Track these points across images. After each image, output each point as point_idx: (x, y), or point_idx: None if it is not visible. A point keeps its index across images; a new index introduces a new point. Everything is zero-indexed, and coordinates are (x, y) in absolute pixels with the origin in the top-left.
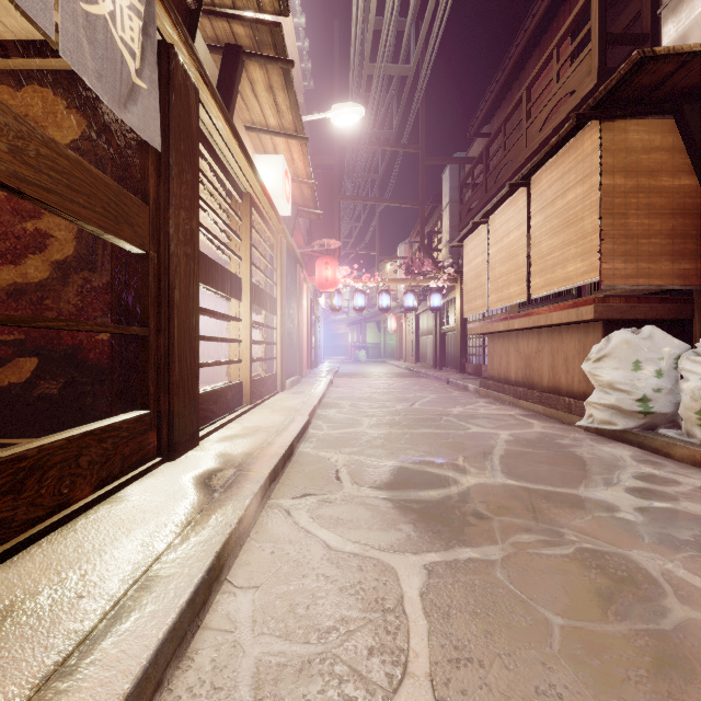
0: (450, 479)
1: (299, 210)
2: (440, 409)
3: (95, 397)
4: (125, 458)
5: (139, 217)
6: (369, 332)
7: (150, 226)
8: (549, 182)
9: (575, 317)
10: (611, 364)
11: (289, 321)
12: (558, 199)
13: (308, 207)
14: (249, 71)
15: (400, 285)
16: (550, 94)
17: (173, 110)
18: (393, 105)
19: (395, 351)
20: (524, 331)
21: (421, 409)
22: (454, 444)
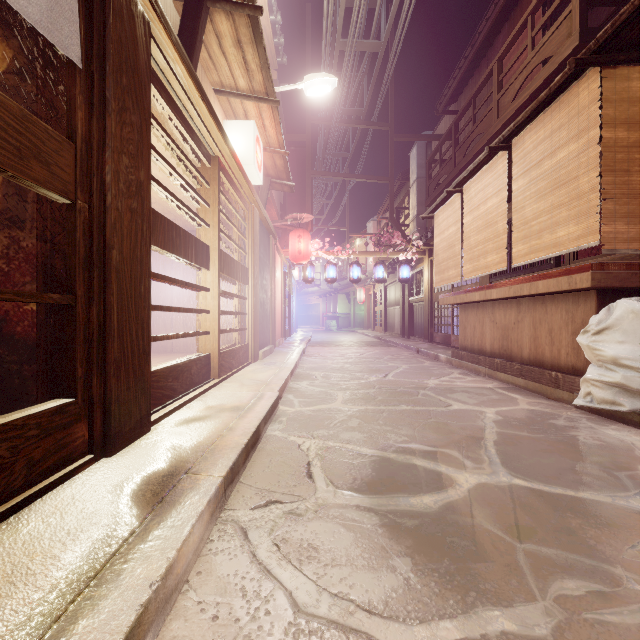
0: (444, 476)
1: (272, 182)
2: (415, 381)
3: (23, 377)
4: (34, 463)
5: (60, 156)
6: (340, 303)
7: (77, 169)
8: (534, 142)
9: (567, 285)
10: (615, 337)
11: (262, 292)
12: (545, 160)
13: (281, 179)
14: (215, 23)
15: (368, 259)
16: (524, 63)
17: (110, 31)
18: (364, 84)
19: (364, 320)
20: (500, 301)
21: (395, 381)
22: (438, 425)
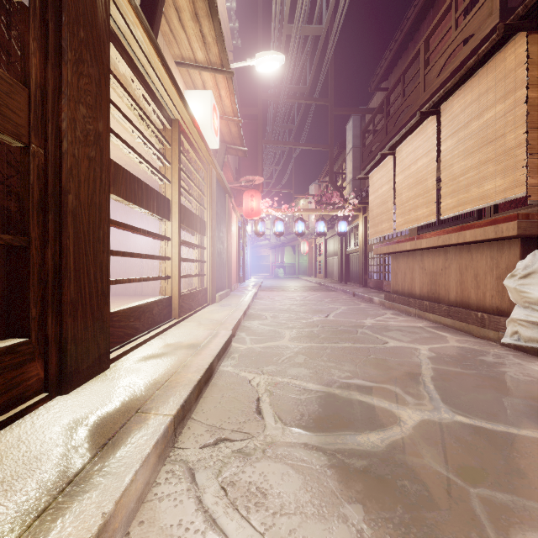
0: (388, 413)
1: (228, 148)
2: (354, 320)
3: None
4: None
5: (11, 98)
6: (286, 254)
7: (31, 113)
8: (462, 106)
9: (493, 234)
10: None
11: (219, 242)
12: (472, 121)
13: (235, 145)
14: None
15: (311, 217)
16: (448, 41)
17: None
18: (307, 65)
19: (307, 269)
20: (429, 250)
21: (336, 320)
22: (377, 361)
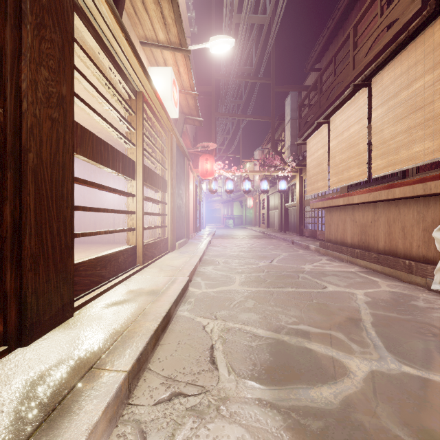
0: (337, 362)
1: (186, 118)
2: (294, 266)
3: None
4: None
5: None
6: (235, 208)
7: None
8: (392, 78)
9: (422, 191)
10: None
11: (179, 198)
12: (402, 91)
13: (192, 115)
14: None
15: (255, 177)
16: (375, 26)
17: None
18: (253, 50)
19: (252, 220)
20: (359, 205)
21: (279, 266)
22: (319, 306)
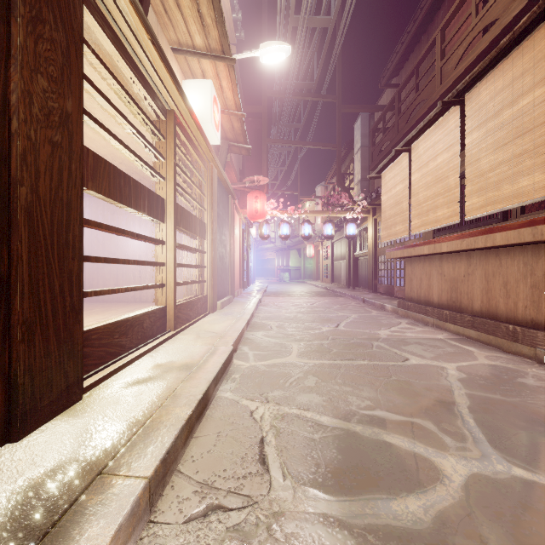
0: (426, 463)
1: (230, 145)
2: (367, 331)
3: None
4: None
5: None
6: (292, 258)
7: None
8: (491, 93)
9: (530, 236)
10: None
11: (221, 246)
12: (504, 109)
13: (238, 142)
14: None
15: (317, 219)
16: (468, 29)
17: None
18: (314, 60)
19: (313, 273)
20: (449, 254)
21: (347, 331)
22: (400, 384)
